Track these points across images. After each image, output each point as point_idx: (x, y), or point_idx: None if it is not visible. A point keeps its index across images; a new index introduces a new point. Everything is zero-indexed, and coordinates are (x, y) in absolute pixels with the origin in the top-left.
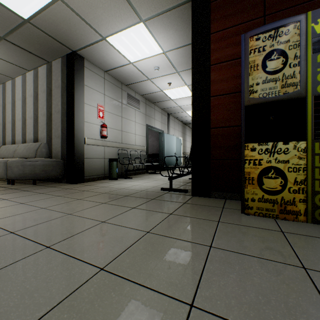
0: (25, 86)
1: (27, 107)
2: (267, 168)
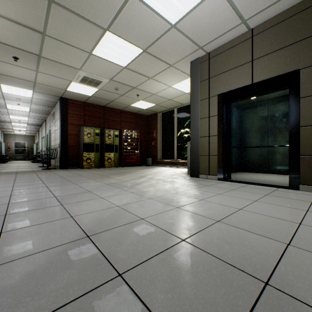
0: None
1: None
2: (88, 158)
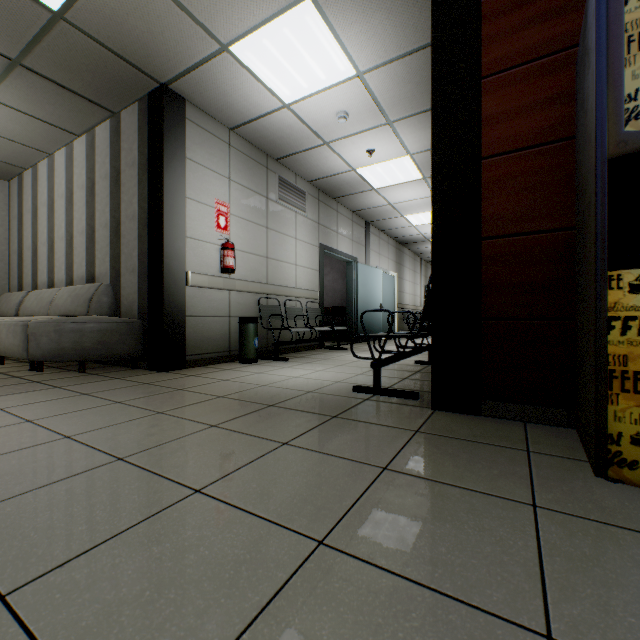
0: (72, 169)
1: (75, 212)
2: None
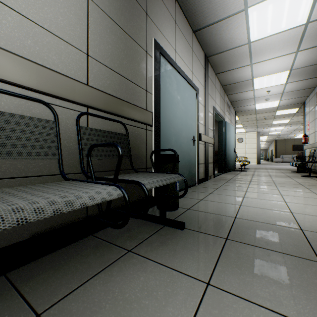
0: None
1: None
2: None
